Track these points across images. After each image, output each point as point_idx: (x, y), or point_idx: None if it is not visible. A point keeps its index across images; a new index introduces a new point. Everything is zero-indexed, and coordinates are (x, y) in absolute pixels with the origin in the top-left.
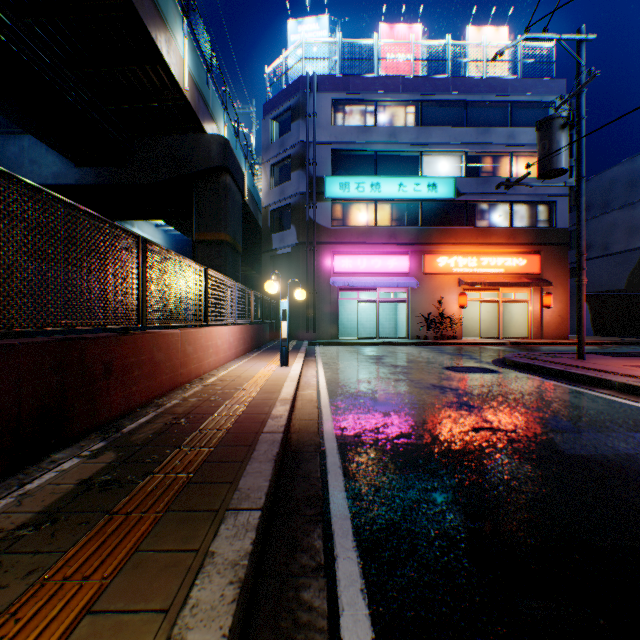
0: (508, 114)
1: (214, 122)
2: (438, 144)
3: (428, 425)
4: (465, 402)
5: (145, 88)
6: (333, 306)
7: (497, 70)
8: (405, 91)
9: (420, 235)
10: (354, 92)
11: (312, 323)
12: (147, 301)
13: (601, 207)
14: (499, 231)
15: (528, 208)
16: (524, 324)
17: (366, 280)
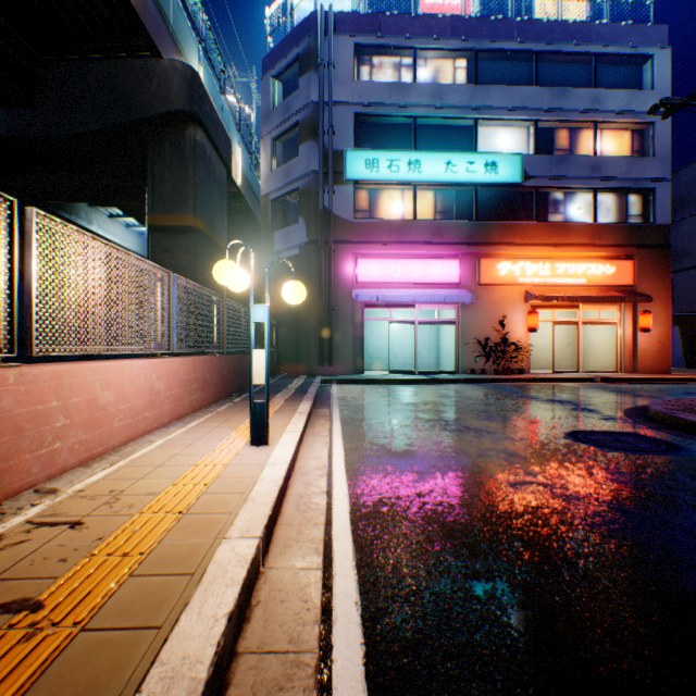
0: (591, 71)
1: (179, 50)
2: (499, 109)
3: None
4: None
5: None
6: (356, 328)
7: (576, 12)
8: (454, 36)
9: (474, 232)
10: (385, 35)
11: (328, 352)
12: None
13: None
14: (580, 228)
15: (616, 198)
16: (609, 353)
17: (402, 293)
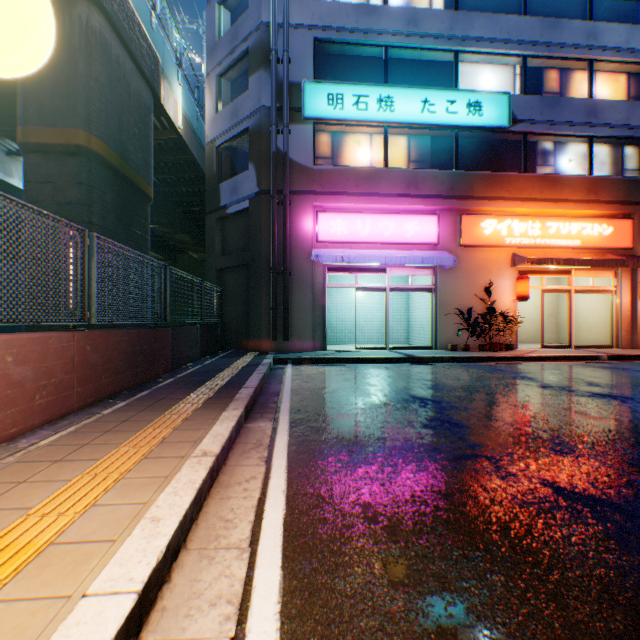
0: (586, 2)
1: None
2: (483, 40)
3: None
4: None
5: None
6: (317, 296)
7: None
8: None
9: (455, 184)
10: None
11: (282, 324)
12: None
13: None
14: (574, 181)
15: (611, 150)
16: (602, 325)
17: (370, 254)
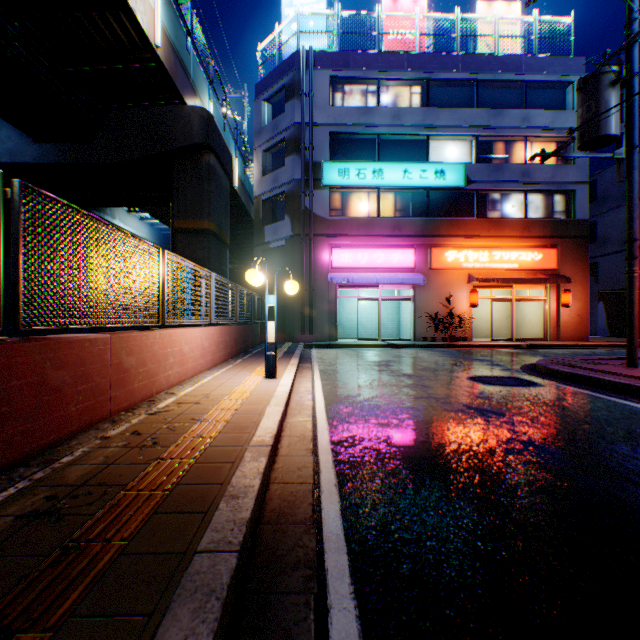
0: (522, 95)
1: (196, 95)
2: (446, 127)
3: (499, 497)
4: (529, 439)
5: (110, 45)
6: (331, 304)
7: (510, 47)
8: (410, 69)
9: (427, 227)
10: (354, 69)
11: (308, 323)
12: (20, 286)
13: (619, 199)
14: (513, 222)
15: (543, 198)
16: (539, 324)
17: (367, 276)
